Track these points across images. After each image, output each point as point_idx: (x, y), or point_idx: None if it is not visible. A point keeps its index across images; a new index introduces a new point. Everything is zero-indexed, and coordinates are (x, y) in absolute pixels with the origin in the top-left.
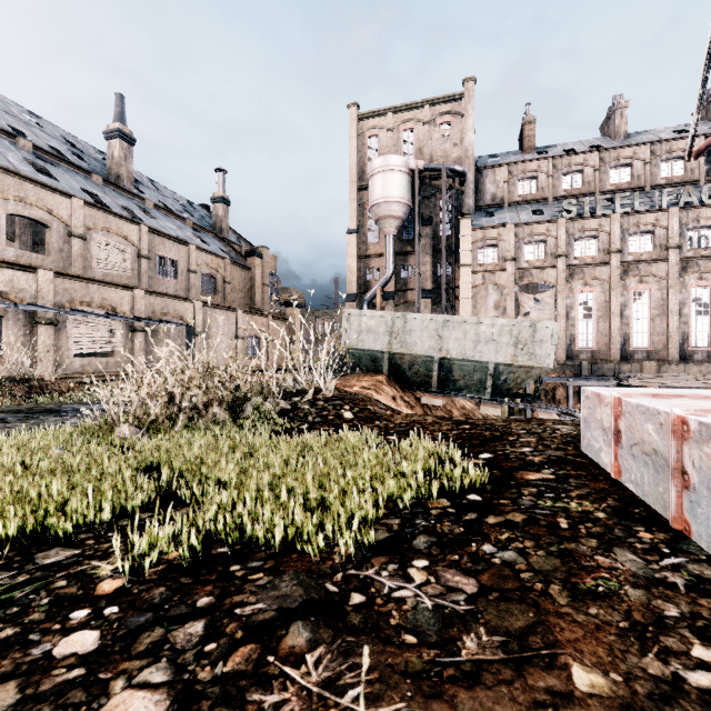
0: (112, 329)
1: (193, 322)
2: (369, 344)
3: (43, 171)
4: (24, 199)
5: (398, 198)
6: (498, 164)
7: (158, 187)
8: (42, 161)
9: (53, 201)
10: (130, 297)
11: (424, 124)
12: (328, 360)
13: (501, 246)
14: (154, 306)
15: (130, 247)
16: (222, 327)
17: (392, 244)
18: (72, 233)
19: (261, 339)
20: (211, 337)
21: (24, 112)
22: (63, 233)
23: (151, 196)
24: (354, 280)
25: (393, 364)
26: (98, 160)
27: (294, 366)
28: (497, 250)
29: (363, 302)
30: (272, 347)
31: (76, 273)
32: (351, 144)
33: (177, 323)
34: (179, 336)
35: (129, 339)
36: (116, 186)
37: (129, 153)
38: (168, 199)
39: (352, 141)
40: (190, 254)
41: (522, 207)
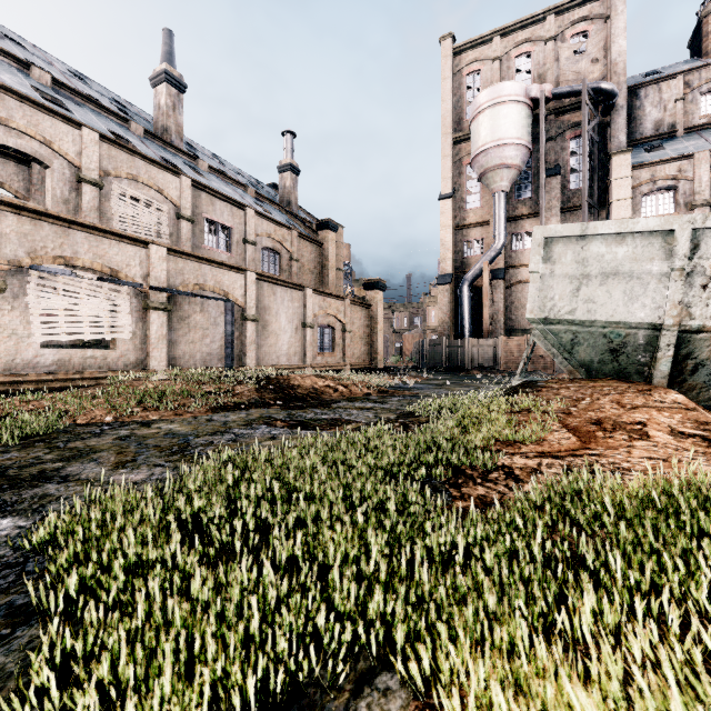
0: (114, 305)
1: (243, 302)
2: (609, 309)
3: (55, 102)
4: (7, 121)
5: (514, 138)
6: (666, 76)
7: (221, 161)
8: (62, 97)
9: (54, 130)
10: (143, 256)
11: (547, 42)
12: (413, 358)
13: (683, 187)
14: (184, 273)
15: (167, 204)
16: (285, 310)
17: (504, 204)
18: (81, 177)
19: (336, 329)
20: (269, 323)
21: (71, 71)
22: (70, 177)
23: (209, 162)
24: (449, 257)
25: (680, 360)
26: (150, 123)
27: (377, 365)
28: (674, 194)
29: (463, 283)
30: (350, 340)
31: (42, 209)
32: (444, 87)
33: (212, 298)
34: (222, 320)
35: (142, 321)
36: (161, 140)
37: (178, 102)
38: (230, 170)
39: (446, 83)
40: (247, 221)
41: (710, 131)
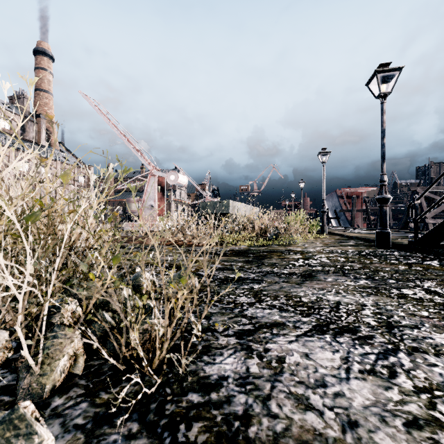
0: None
1: None
2: None
3: None
4: None
5: None
6: None
7: None
8: None
9: None
10: None
11: None
12: None
13: None
14: None
15: None
16: None
17: None
18: None
19: None
20: None
21: None
22: None
23: None
24: None
25: None
26: None
27: None
28: None
29: None
30: None
31: None
32: None
33: None
34: None
35: None
36: None
37: None
38: None
39: None
40: None
41: None
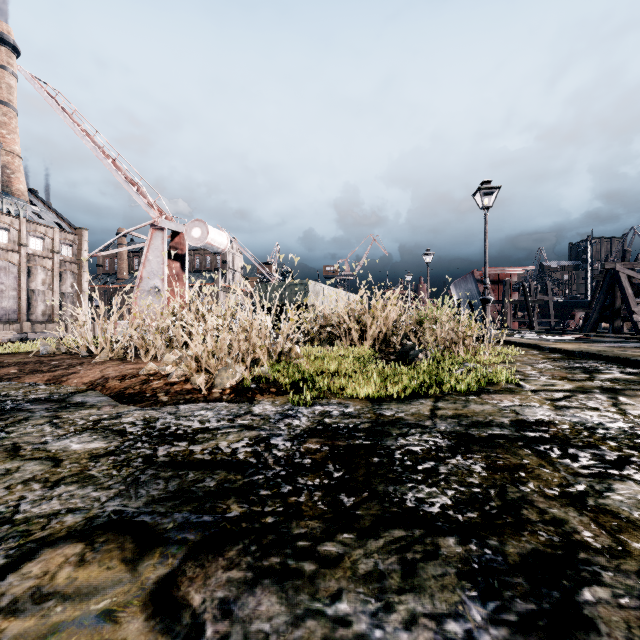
0: None
1: None
2: None
3: None
4: None
5: None
6: None
7: None
8: None
9: None
10: None
11: None
12: None
13: None
14: None
15: None
16: None
17: None
18: None
19: None
20: None
21: None
22: None
23: None
24: None
25: None
26: None
27: None
28: None
29: None
30: None
31: None
32: None
33: None
34: None
35: None
36: None
37: None
38: None
39: None
40: None
41: None
